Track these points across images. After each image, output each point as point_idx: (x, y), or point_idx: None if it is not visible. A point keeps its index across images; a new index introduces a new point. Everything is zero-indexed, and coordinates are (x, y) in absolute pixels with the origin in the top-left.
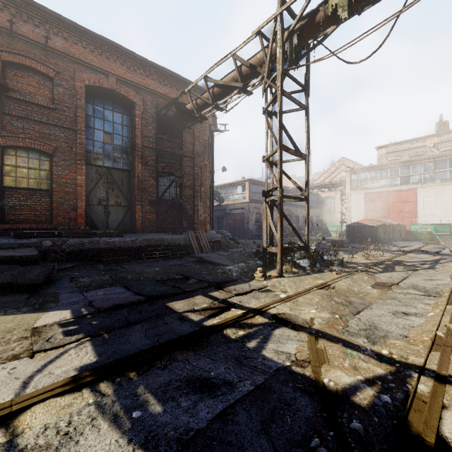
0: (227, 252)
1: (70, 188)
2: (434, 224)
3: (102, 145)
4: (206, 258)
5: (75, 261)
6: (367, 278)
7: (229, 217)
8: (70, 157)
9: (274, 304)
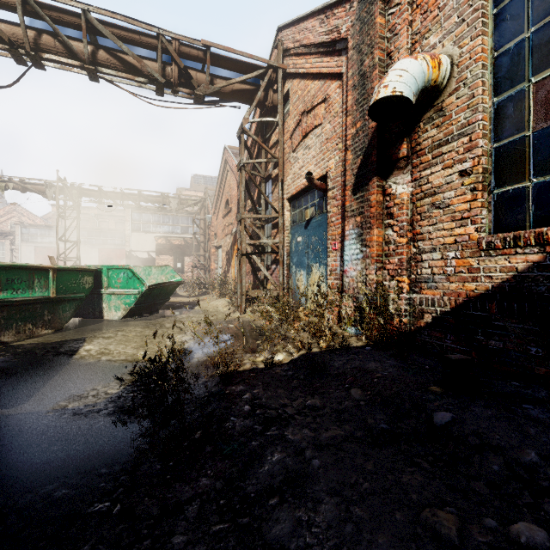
0: None
1: None
2: None
3: None
4: None
5: None
6: None
7: None
8: None
9: None
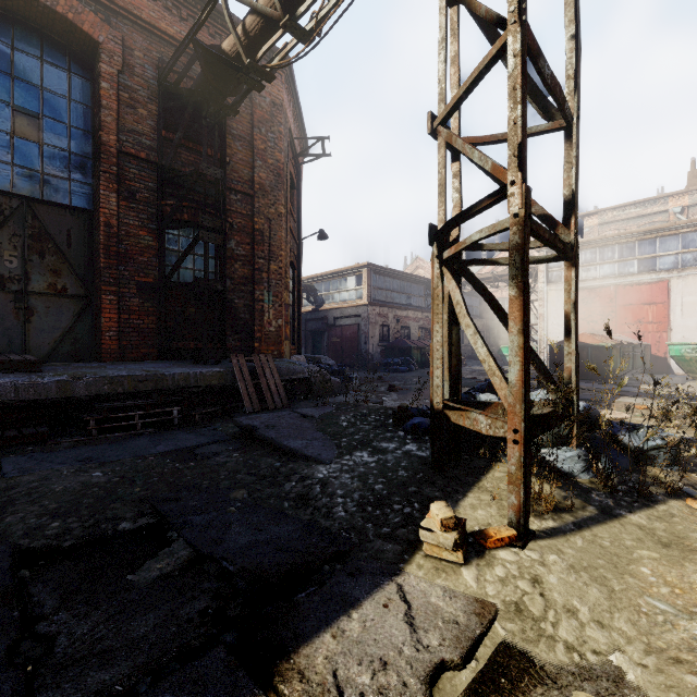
0: (323, 407)
1: None
2: None
3: (9, 141)
4: (263, 430)
5: None
6: None
7: (332, 332)
8: None
9: None
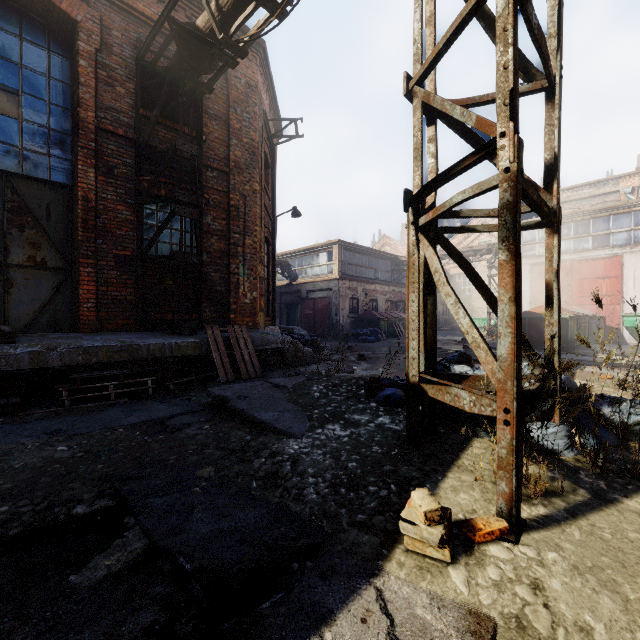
0: (295, 377)
1: None
2: None
3: None
4: (235, 401)
5: None
6: None
7: (305, 305)
8: None
9: None
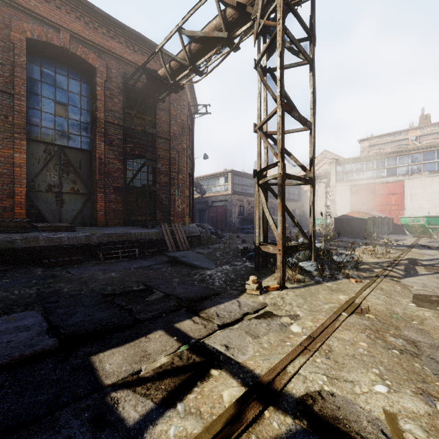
0: (207, 249)
1: (5, 168)
2: (427, 216)
3: (53, 118)
4: (181, 258)
5: (2, 265)
6: (401, 289)
7: (211, 210)
8: (5, 128)
9: (292, 361)
